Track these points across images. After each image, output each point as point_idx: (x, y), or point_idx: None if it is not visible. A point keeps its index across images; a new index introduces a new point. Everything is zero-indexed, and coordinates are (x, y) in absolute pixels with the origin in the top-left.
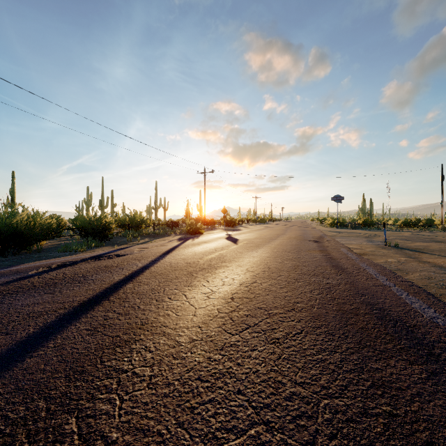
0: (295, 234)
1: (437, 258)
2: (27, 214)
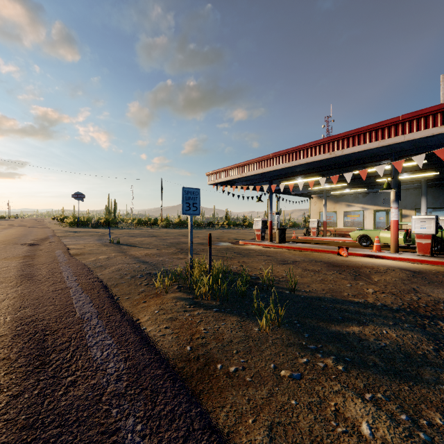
0: (9, 237)
1: (142, 250)
2: None
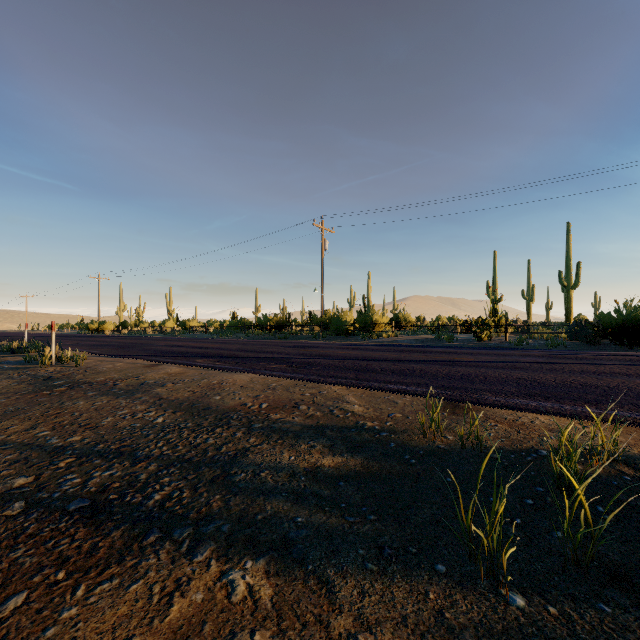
0: None
1: None
2: None
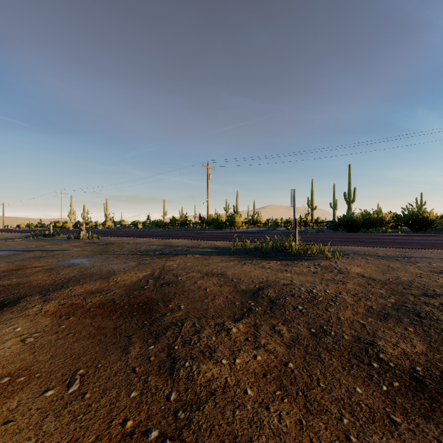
0: None
1: None
2: (366, 213)
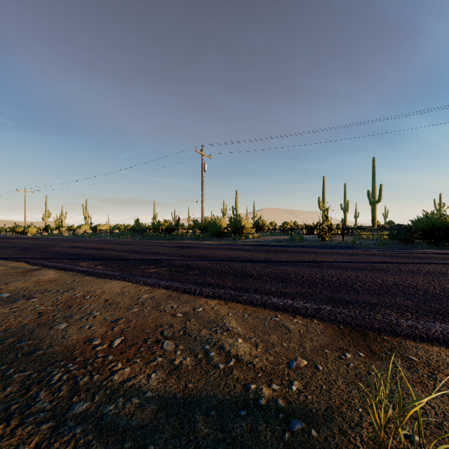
0: None
1: None
2: None
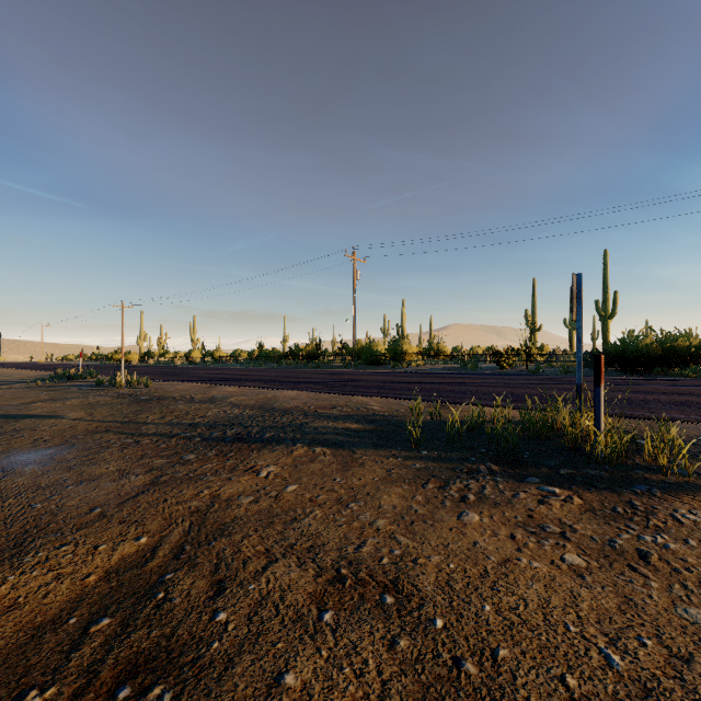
0: None
1: None
2: (665, 336)
